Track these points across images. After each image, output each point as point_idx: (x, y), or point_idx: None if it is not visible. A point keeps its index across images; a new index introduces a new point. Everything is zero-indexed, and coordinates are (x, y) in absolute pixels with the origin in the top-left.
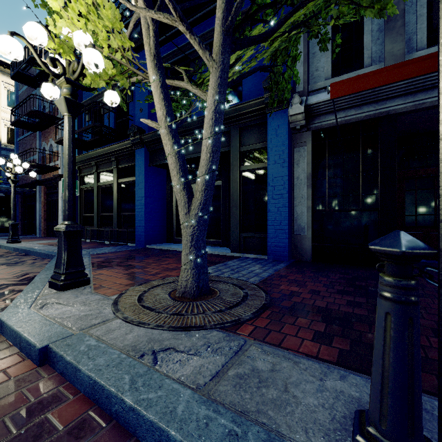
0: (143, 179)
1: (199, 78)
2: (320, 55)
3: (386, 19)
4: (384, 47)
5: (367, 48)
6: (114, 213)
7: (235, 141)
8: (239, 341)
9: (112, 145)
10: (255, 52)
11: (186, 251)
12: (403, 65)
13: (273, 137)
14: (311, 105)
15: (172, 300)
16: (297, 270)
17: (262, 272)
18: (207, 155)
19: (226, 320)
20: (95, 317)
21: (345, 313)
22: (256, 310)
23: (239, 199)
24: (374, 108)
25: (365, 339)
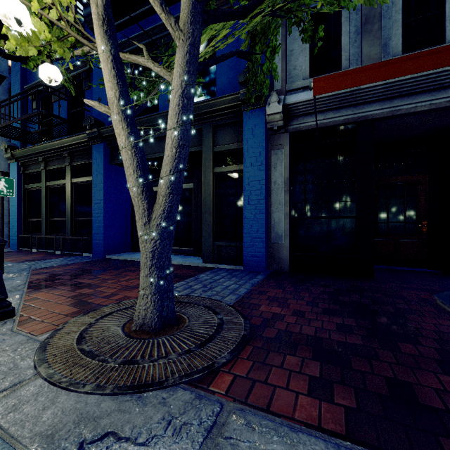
0: (102, 179)
1: (165, 62)
2: (297, 53)
3: (364, 21)
4: (361, 50)
5: (345, 50)
6: (66, 218)
7: (208, 140)
8: (214, 406)
9: (63, 138)
10: (229, 43)
11: (146, 272)
12: (389, 64)
13: (249, 137)
14: (290, 105)
15: (125, 338)
16: (276, 283)
17: (238, 288)
18: (172, 150)
19: (195, 367)
20: (3, 377)
21: (337, 342)
22: (234, 346)
23: (213, 204)
24: (352, 112)
25: (369, 383)
